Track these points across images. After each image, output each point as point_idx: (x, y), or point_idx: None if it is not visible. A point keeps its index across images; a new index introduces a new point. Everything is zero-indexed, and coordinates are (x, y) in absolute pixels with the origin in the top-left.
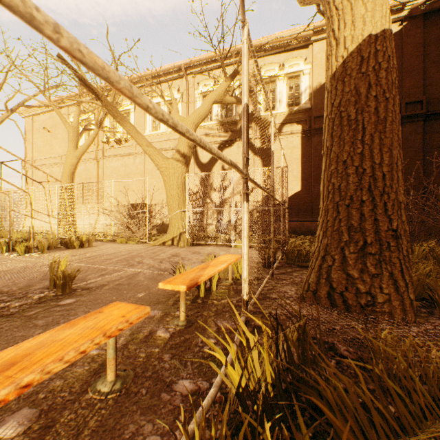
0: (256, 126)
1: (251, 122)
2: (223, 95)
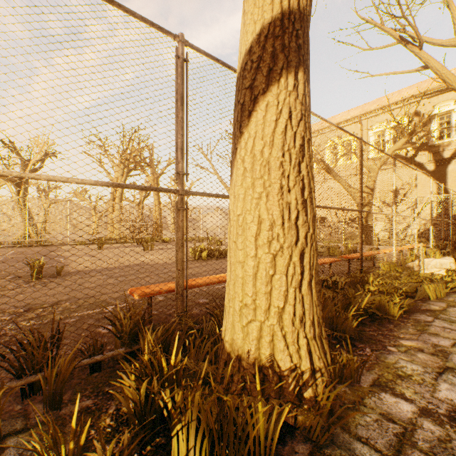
0: (429, 153)
1: (424, 150)
2: (401, 146)
